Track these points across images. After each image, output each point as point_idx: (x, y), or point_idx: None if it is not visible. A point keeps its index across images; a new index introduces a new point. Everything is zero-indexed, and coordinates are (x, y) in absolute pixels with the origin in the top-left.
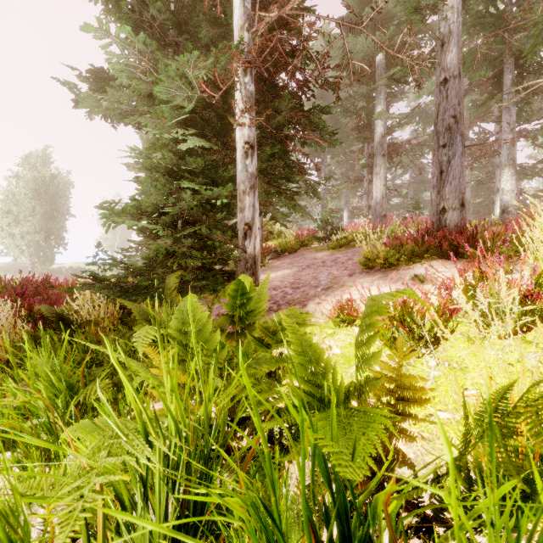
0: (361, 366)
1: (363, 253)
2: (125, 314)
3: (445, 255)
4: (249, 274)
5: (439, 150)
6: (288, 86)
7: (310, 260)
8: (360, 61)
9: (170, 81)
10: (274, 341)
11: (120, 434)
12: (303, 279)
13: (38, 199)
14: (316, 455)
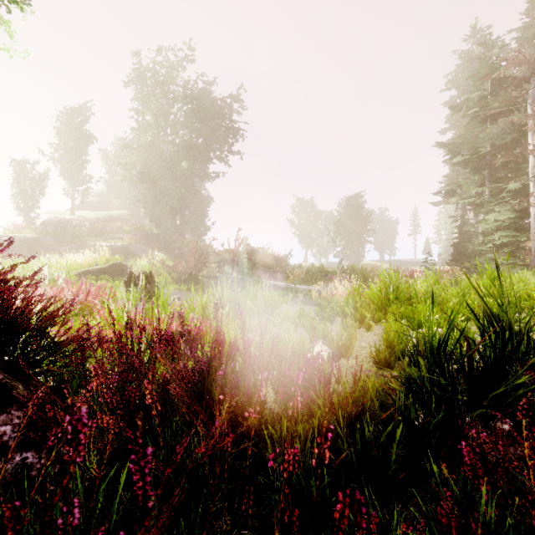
0: None
1: None
2: None
3: None
4: None
5: None
6: None
7: None
8: None
9: (502, 205)
10: None
11: None
12: None
13: (355, 224)
14: None
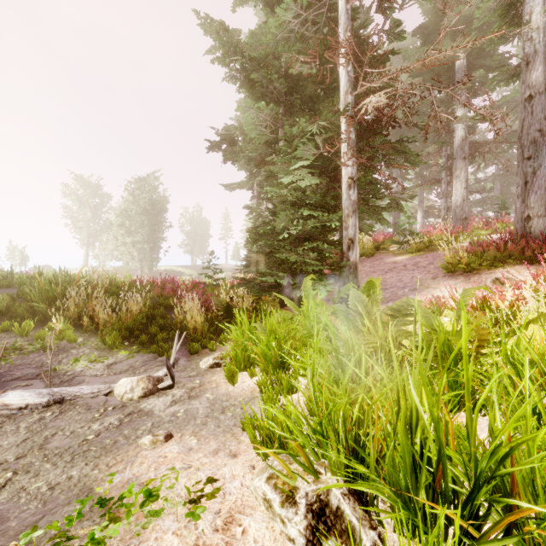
0: (459, 319)
1: (446, 258)
2: (254, 305)
3: (529, 260)
4: (352, 277)
5: (524, 162)
6: (383, 131)
7: (391, 263)
8: (446, 114)
9: (304, 147)
10: (400, 315)
11: (366, 335)
12: (388, 281)
13: (146, 214)
14: (444, 343)
